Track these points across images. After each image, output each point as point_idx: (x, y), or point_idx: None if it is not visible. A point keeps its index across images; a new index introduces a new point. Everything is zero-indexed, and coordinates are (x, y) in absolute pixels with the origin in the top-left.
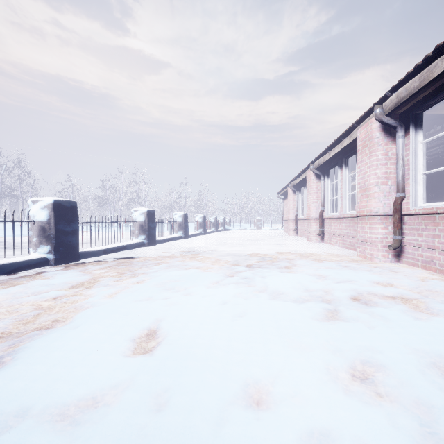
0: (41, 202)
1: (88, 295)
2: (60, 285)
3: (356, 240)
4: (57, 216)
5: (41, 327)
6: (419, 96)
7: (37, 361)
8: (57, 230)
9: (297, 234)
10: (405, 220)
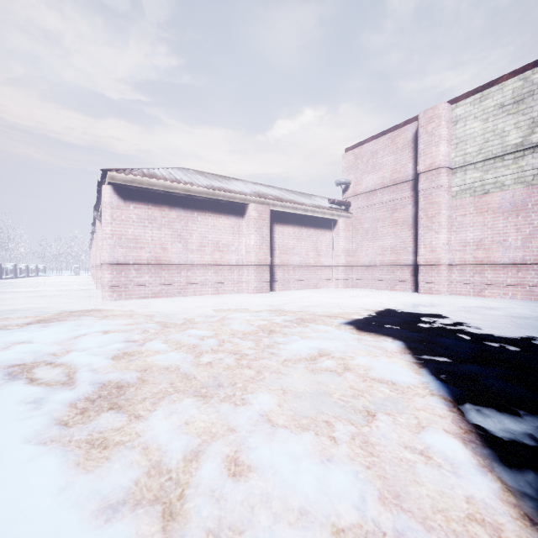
0: None
1: None
2: None
3: None
4: None
5: None
6: None
7: None
8: None
9: None
10: None
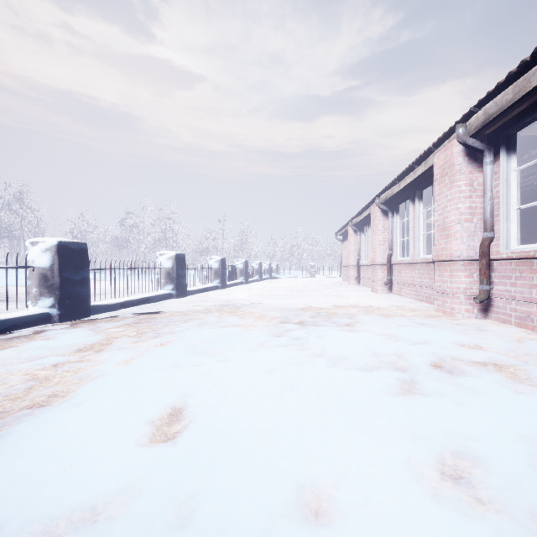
0: (42, 243)
1: (97, 362)
2: (62, 348)
3: (432, 291)
4: (62, 261)
5: (33, 404)
6: (512, 112)
7: (22, 453)
8: (62, 279)
9: (360, 283)
10: (494, 267)
